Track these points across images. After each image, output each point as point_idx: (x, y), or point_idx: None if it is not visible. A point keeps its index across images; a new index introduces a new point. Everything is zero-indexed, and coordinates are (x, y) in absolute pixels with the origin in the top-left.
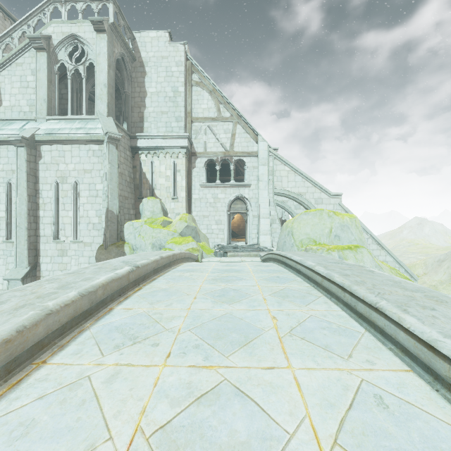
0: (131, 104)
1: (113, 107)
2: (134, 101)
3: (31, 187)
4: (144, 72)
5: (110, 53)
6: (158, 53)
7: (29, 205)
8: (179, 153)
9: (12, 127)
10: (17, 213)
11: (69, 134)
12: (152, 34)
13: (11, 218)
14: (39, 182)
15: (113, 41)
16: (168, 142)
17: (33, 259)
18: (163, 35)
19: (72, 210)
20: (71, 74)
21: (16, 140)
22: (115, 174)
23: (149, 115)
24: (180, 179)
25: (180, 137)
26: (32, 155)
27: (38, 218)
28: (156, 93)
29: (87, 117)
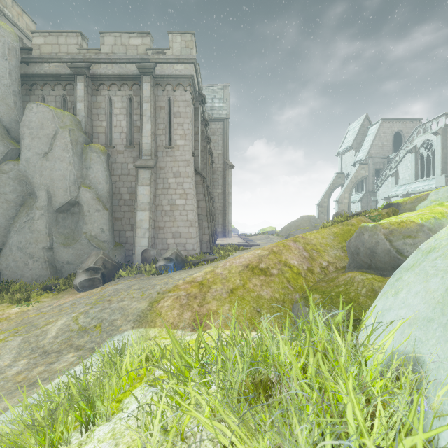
0: None
1: (447, 167)
2: None
3: None
4: None
5: (443, 141)
6: None
7: None
8: None
9: (401, 189)
10: None
11: (421, 189)
12: None
13: None
14: None
15: (447, 132)
16: None
17: None
18: None
19: None
20: (425, 157)
21: (401, 196)
22: None
23: None
24: None
25: None
26: None
27: None
28: None
29: (431, 178)
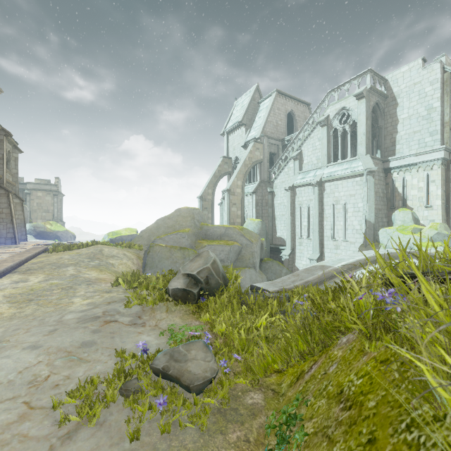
0: (383, 134)
1: (369, 145)
2: (386, 131)
3: (320, 208)
4: (395, 104)
5: (367, 109)
6: (410, 82)
7: (319, 219)
8: (433, 165)
9: (309, 176)
10: (313, 223)
11: (341, 174)
12: (404, 69)
13: (309, 225)
14: (324, 205)
15: (369, 98)
16: (421, 158)
17: (321, 249)
18: (415, 64)
19: (342, 221)
20: (340, 133)
21: (313, 184)
22: (372, 195)
23: (400, 138)
24: (434, 189)
25: (433, 151)
26: (320, 190)
27: (323, 225)
28: (408, 117)
29: (351, 159)
